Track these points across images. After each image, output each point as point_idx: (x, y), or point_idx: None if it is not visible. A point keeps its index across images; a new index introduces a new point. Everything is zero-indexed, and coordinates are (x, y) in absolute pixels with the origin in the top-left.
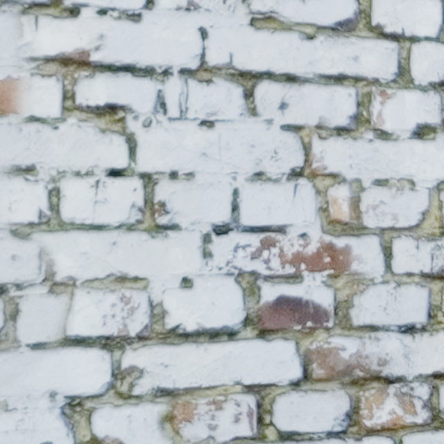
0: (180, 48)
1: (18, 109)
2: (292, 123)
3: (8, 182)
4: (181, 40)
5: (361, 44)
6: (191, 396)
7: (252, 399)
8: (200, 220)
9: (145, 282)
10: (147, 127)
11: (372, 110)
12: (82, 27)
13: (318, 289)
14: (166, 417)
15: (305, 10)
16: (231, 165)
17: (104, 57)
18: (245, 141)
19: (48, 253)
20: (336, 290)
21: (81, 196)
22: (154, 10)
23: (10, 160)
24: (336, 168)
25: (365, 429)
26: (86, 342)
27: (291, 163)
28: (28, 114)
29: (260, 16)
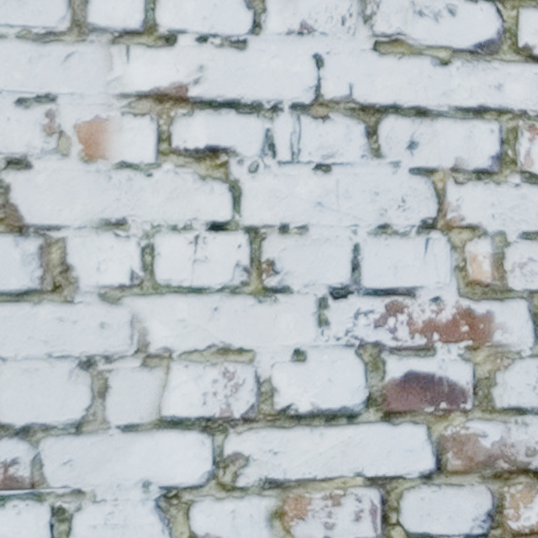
0: (292, 80)
1: (107, 154)
2: (423, 165)
3: (96, 239)
4: (292, 70)
5: (505, 70)
6: (304, 489)
7: (376, 494)
8: (315, 281)
9: (251, 355)
10: (253, 173)
11: (518, 149)
12: (179, 57)
13: (454, 364)
14: (276, 514)
15: (438, 30)
16: (351, 216)
17: (204, 92)
18: (367, 188)
19: (140, 320)
20: (475, 365)
21: (178, 254)
22: (261, 36)
23: (98, 213)
24: (475, 218)
25: (511, 533)
26: (184, 424)
27: (421, 213)
28: (118, 160)
29: (385, 39)
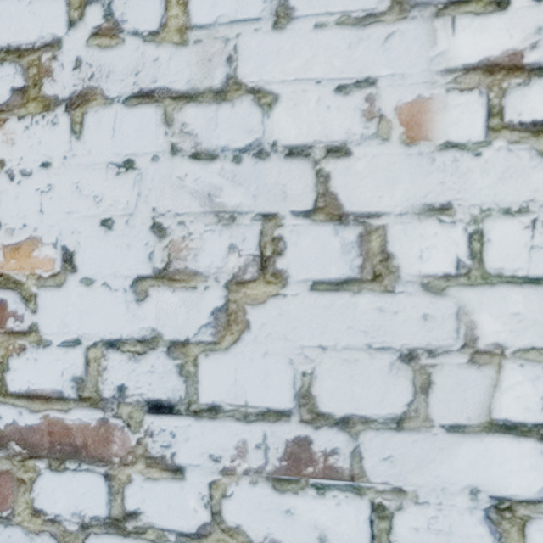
0: None
1: (430, 135)
2: None
3: (418, 225)
4: None
5: None
6: None
7: None
8: None
9: None
10: None
11: None
12: (512, 21)
13: None
14: None
15: None
16: None
17: (542, 57)
18: None
19: (467, 313)
20: None
21: (511, 240)
22: None
23: (420, 198)
24: None
25: None
26: (518, 429)
27: None
28: (442, 140)
29: None
